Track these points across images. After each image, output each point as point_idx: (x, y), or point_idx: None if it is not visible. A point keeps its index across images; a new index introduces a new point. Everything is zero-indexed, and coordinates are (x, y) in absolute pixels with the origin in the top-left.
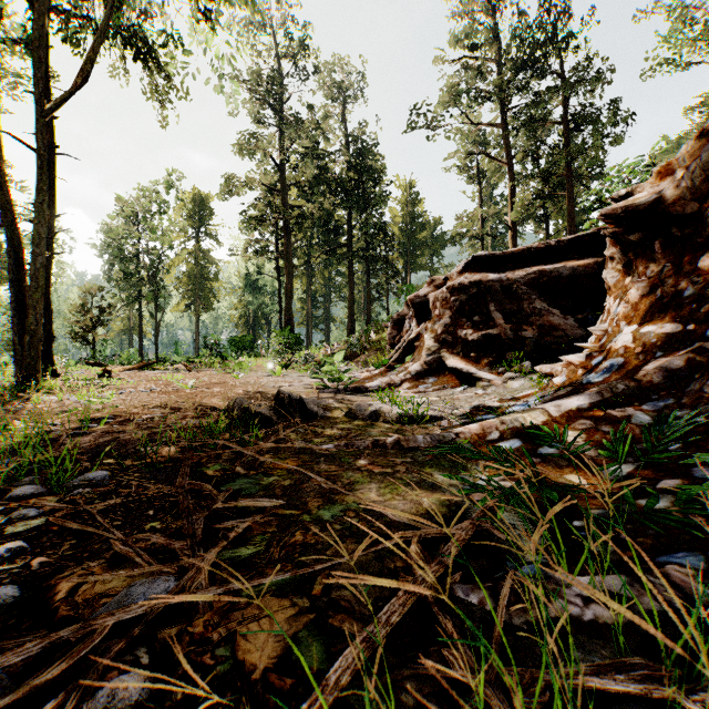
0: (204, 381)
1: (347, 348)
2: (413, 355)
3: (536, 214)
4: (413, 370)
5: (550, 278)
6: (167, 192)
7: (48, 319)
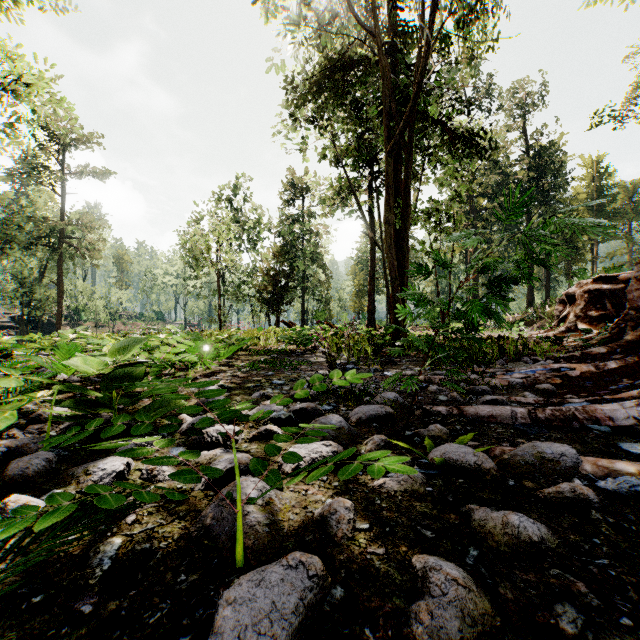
0: None
1: (525, 317)
2: (565, 323)
3: None
4: (560, 330)
5: None
6: None
7: (374, 307)
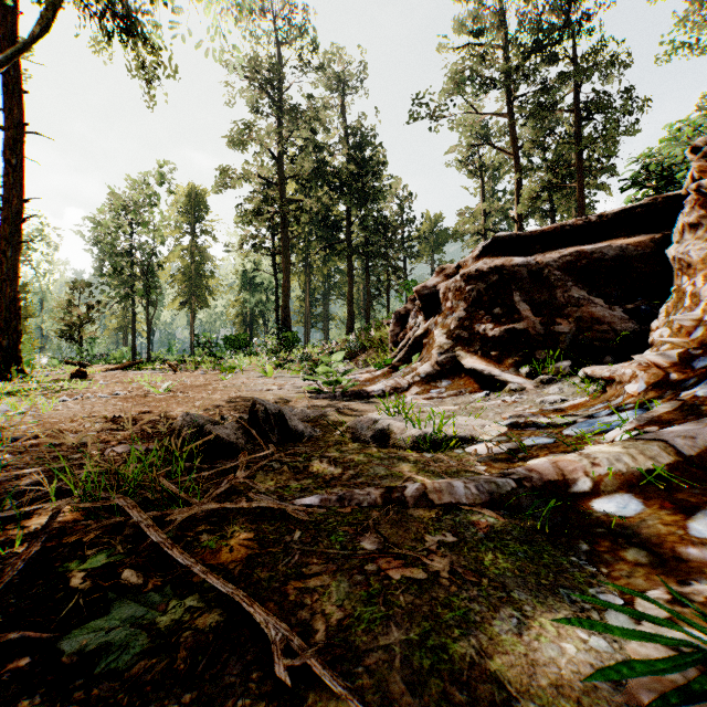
0: (185, 383)
1: (346, 346)
2: (421, 353)
3: (541, 208)
4: (423, 371)
5: (590, 261)
6: (159, 184)
7: (15, 314)
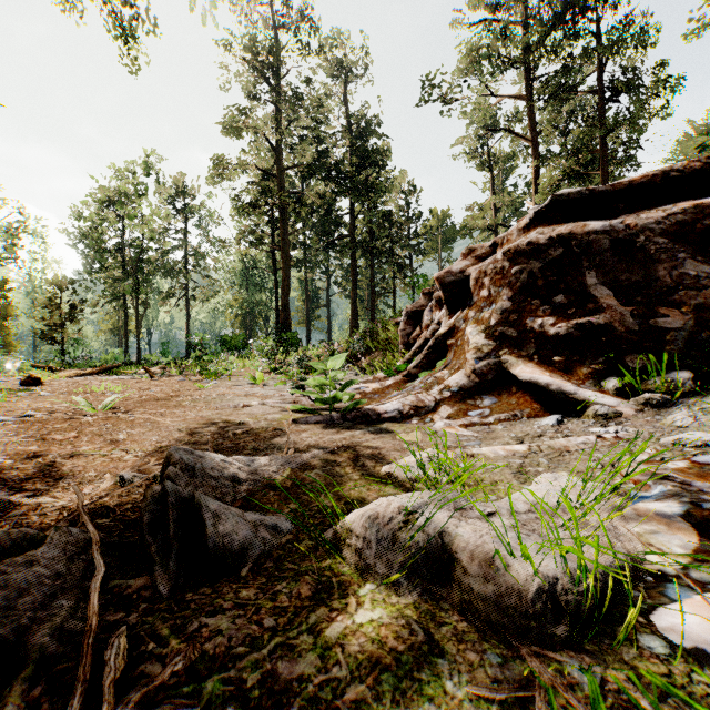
0: (148, 394)
1: (349, 348)
2: (445, 358)
3: None
4: (455, 384)
5: None
6: (149, 174)
7: None
